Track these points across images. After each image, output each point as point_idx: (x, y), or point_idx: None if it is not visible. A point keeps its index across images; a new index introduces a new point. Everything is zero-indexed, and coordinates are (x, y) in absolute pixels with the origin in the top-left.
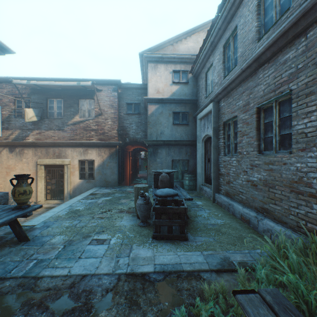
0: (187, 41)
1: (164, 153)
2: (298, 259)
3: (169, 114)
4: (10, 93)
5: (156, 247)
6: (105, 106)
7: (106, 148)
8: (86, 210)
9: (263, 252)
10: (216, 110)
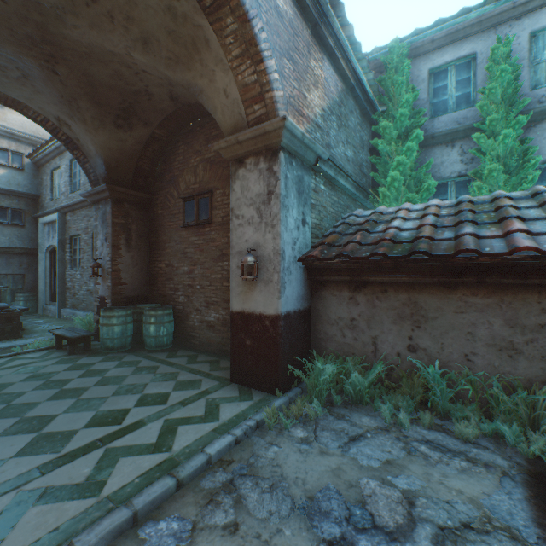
0: None
1: None
2: (91, 318)
3: None
4: None
5: None
6: None
7: None
8: None
9: None
10: (64, 221)
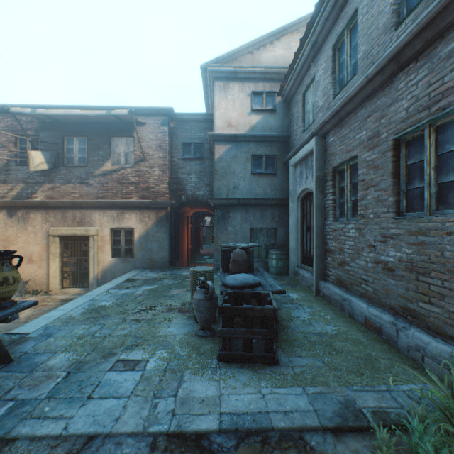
0: (274, 47)
1: (239, 218)
2: None
3: (247, 159)
4: (9, 128)
5: (224, 377)
6: (150, 147)
7: (152, 211)
8: (115, 307)
9: (413, 391)
10: (321, 149)
